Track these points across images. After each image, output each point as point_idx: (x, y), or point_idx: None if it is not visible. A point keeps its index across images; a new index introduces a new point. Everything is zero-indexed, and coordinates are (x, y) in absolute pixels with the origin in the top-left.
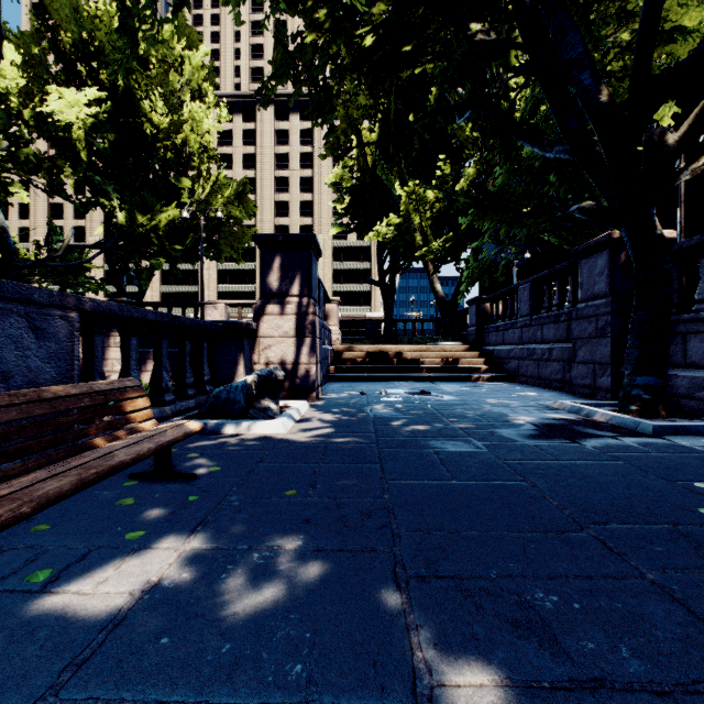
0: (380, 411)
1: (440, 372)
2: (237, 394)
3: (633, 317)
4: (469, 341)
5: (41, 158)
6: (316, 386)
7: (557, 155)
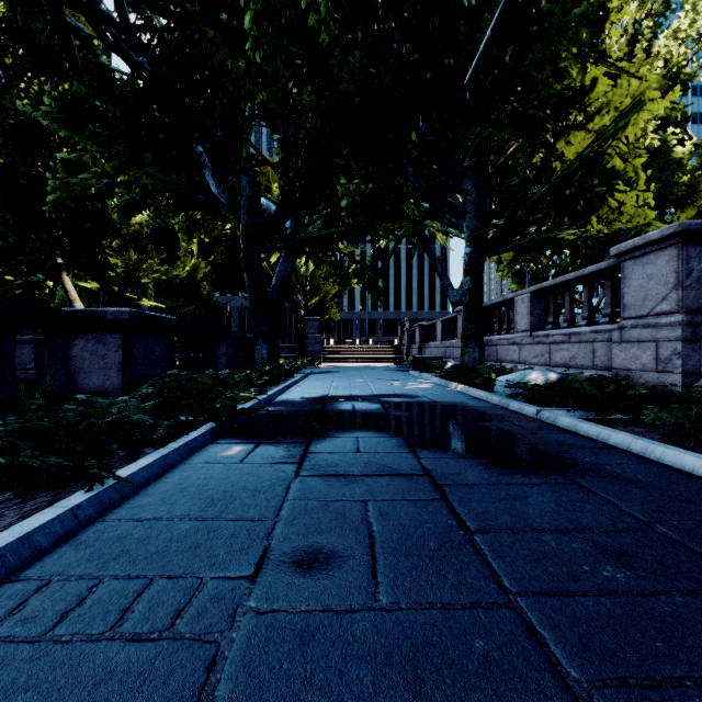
0: None
1: None
2: None
3: None
4: None
5: None
6: None
7: None
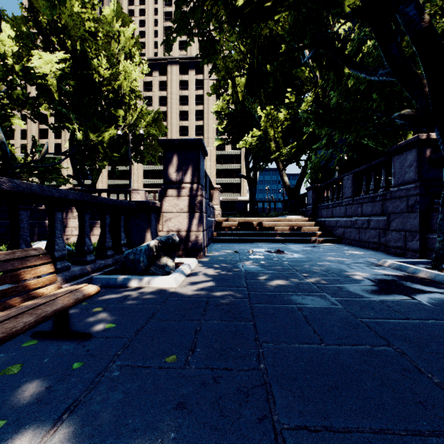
0: (249, 267)
1: (288, 236)
2: (140, 255)
3: (443, 196)
4: (307, 215)
5: (26, 97)
6: (203, 247)
7: (380, 77)
